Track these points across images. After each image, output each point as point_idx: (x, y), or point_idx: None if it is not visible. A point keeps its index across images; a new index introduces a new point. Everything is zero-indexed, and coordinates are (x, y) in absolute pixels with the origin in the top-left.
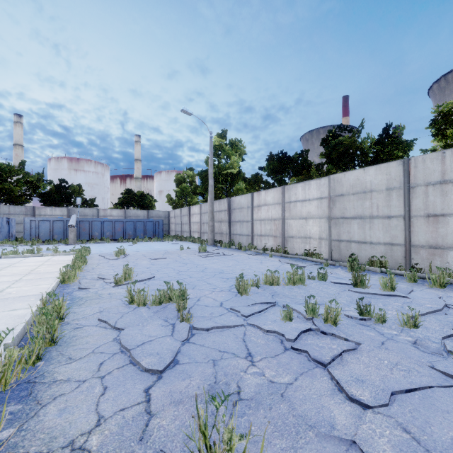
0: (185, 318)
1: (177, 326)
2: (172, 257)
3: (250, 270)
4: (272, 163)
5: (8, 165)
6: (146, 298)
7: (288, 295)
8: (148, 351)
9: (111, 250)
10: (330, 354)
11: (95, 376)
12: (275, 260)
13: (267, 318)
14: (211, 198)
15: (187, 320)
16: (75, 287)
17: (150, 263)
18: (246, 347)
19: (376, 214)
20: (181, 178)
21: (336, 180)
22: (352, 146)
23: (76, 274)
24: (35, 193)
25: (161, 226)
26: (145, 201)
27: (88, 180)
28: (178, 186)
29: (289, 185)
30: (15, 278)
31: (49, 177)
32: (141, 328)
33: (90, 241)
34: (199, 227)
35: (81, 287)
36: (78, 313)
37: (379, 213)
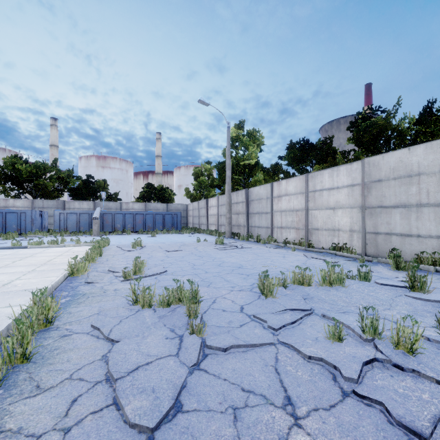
0: (196, 330)
1: (185, 340)
2: (188, 250)
3: (272, 266)
4: (293, 151)
5: (43, 163)
6: (152, 298)
7: (325, 299)
8: (140, 384)
9: (130, 241)
10: (426, 413)
11: (57, 428)
12: (299, 254)
13: (304, 333)
14: (228, 189)
15: (198, 332)
16: (82, 280)
17: (165, 255)
18: (282, 386)
19: (426, 202)
20: (199, 171)
21: (372, 163)
22: (387, 127)
23: (85, 266)
24: (65, 188)
25: (179, 219)
26: (164, 194)
27: (113, 176)
28: (195, 180)
29: (314, 173)
30: (29, 269)
31: (80, 174)
32: (139, 342)
33: (112, 232)
34: (217, 219)
35: (88, 280)
36: (74, 314)
37: (429, 200)
